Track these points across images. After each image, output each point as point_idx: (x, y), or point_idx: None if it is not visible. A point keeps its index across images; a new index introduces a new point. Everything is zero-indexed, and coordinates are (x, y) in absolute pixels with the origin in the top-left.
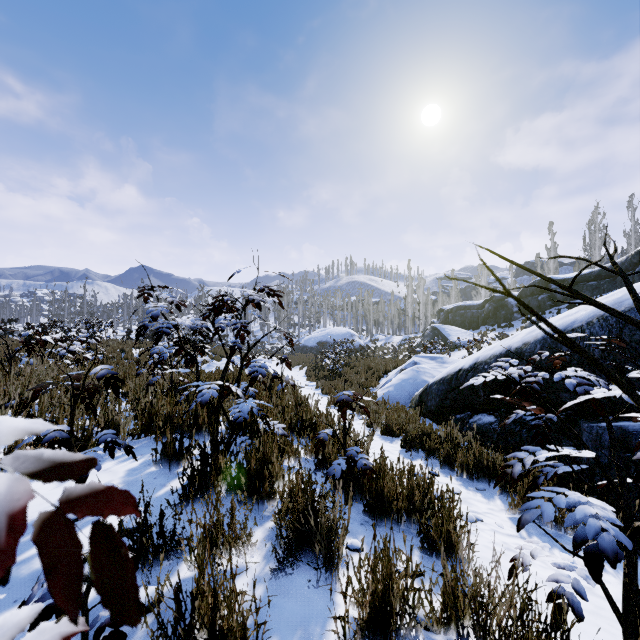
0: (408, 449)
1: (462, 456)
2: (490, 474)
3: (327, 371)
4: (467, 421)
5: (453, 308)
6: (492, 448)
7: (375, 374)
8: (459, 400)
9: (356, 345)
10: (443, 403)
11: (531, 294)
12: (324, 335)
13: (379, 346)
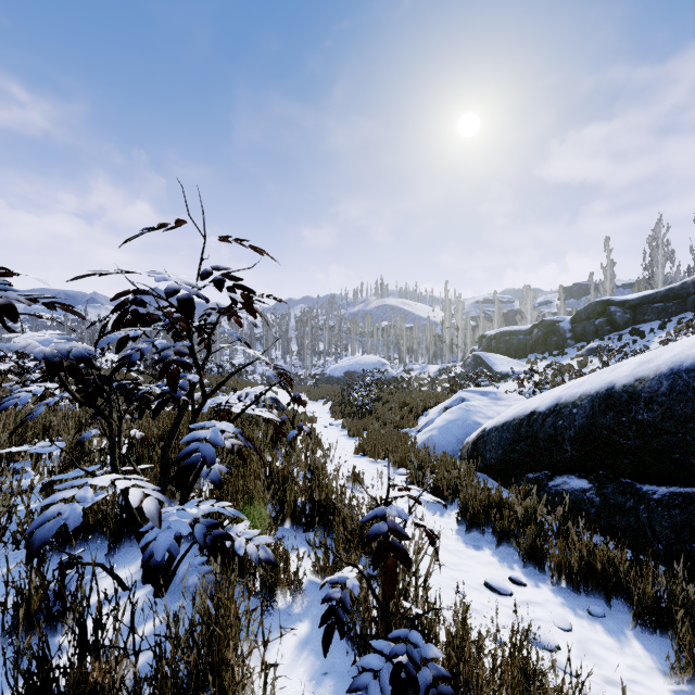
0: (469, 529)
1: (559, 553)
2: (610, 587)
3: (355, 406)
4: (545, 484)
5: (497, 334)
6: (588, 528)
7: (412, 412)
8: (532, 454)
9: (388, 375)
10: (509, 457)
11: (587, 318)
12: (352, 364)
13: (413, 376)
